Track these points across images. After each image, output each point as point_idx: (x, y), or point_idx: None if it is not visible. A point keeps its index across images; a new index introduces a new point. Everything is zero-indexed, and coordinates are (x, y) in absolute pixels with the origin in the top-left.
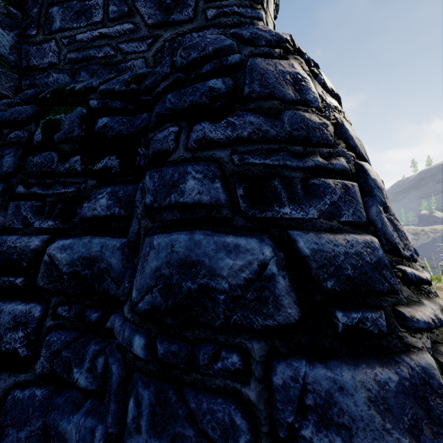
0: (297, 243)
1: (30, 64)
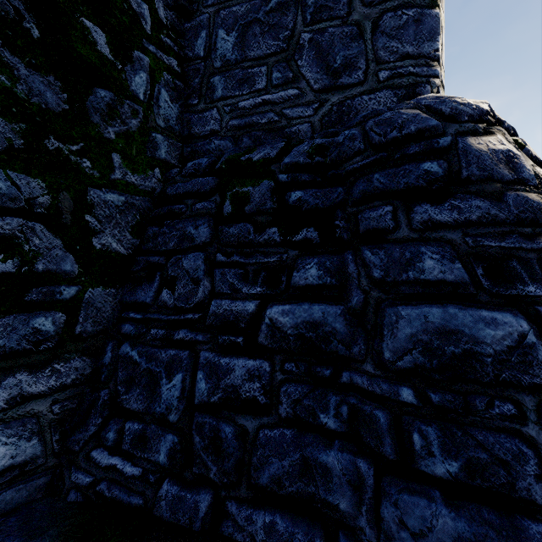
0: None
1: (192, 132)
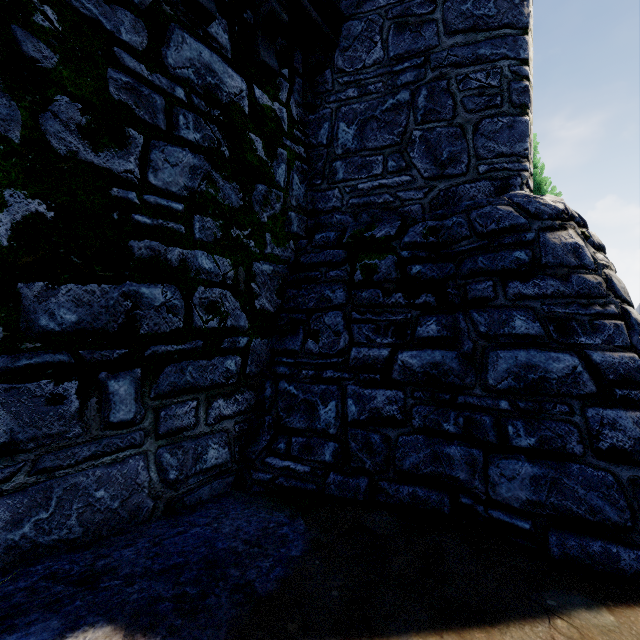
0: (591, 357)
1: (315, 208)
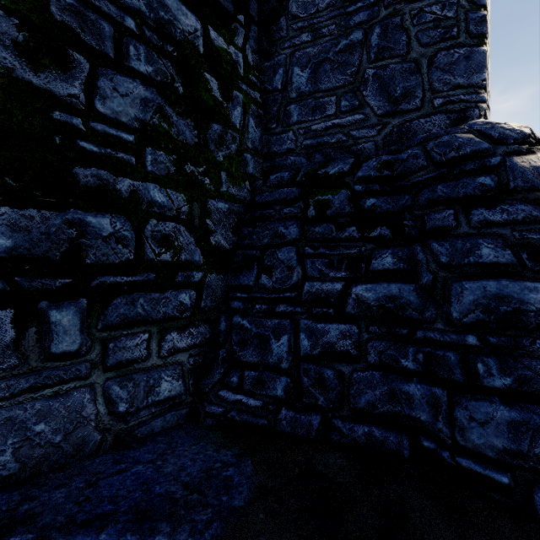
0: None
1: (271, 151)
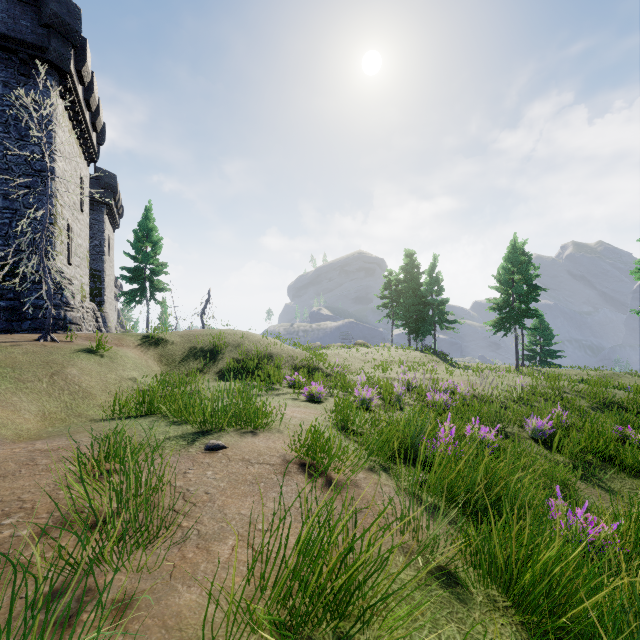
0: None
1: None
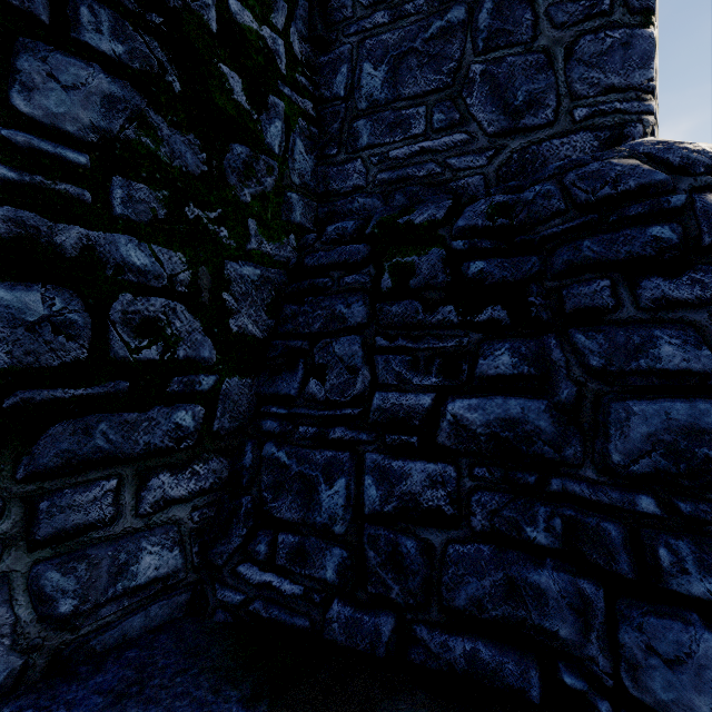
0: None
1: (329, 189)
